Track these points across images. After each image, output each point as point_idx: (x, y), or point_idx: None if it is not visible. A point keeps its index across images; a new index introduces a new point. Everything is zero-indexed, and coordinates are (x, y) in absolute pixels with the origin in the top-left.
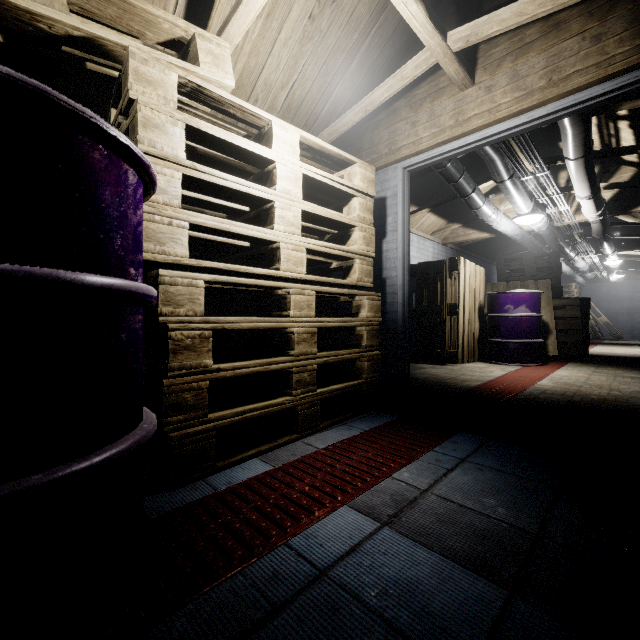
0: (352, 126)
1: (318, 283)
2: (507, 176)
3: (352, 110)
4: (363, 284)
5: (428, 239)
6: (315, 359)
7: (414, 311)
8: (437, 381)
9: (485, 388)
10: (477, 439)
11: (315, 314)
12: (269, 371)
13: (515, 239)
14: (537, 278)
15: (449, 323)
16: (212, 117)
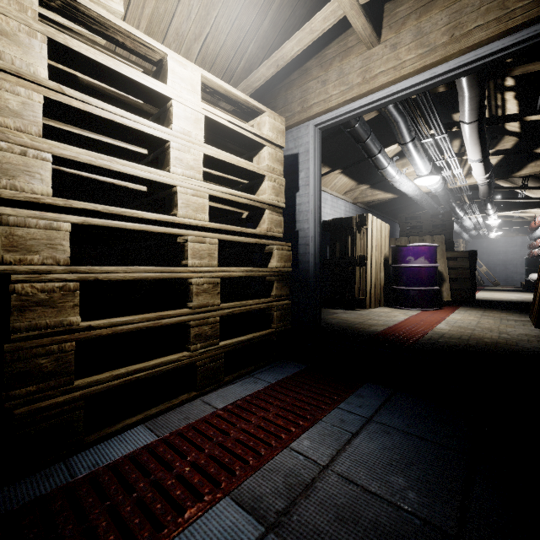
0: (268, 86)
1: (225, 232)
2: (409, 138)
3: (264, 64)
4: (273, 234)
5: (340, 198)
6: (218, 311)
7: (328, 262)
8: (347, 326)
9: (390, 333)
10: (383, 391)
11: (228, 264)
12: (160, 326)
13: (415, 199)
14: (433, 234)
15: (358, 273)
16: (100, 46)
